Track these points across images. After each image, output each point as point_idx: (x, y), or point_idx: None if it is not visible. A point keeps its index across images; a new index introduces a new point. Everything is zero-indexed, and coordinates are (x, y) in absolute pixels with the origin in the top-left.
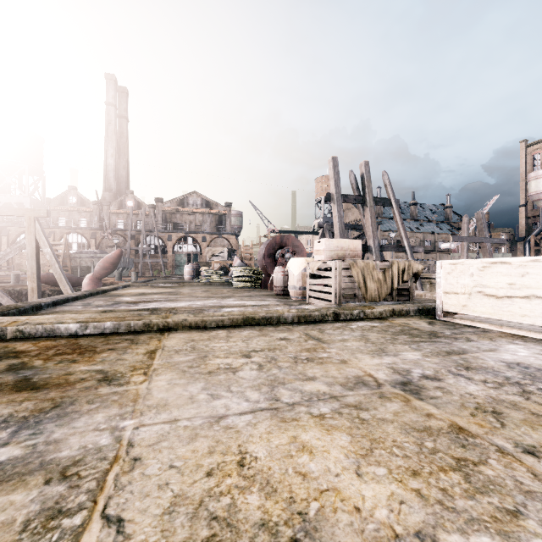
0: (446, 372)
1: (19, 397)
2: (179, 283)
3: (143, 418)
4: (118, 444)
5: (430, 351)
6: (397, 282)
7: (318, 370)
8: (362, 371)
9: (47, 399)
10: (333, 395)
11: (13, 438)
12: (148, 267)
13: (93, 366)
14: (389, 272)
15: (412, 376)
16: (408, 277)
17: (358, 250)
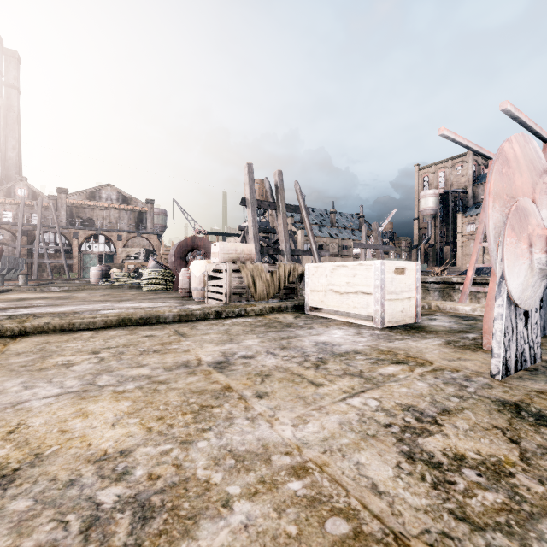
0: (264, 352)
1: None
2: (79, 286)
3: None
4: None
5: (270, 338)
6: (284, 282)
7: (156, 359)
8: (195, 356)
9: None
10: (149, 376)
11: None
12: (46, 268)
13: None
14: (277, 273)
15: (234, 357)
16: (294, 278)
17: (252, 253)
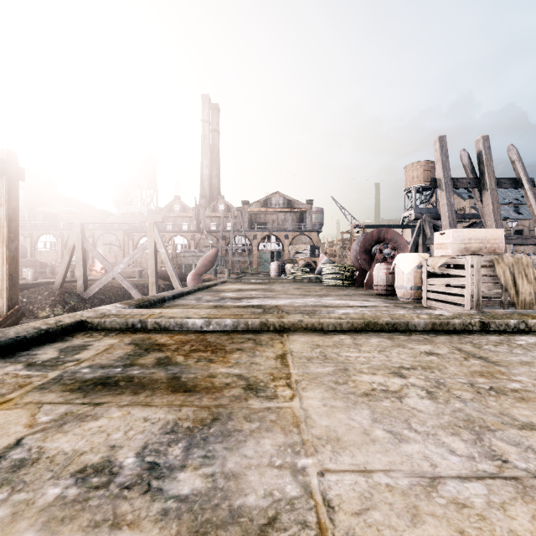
0: None
1: (177, 400)
2: (269, 280)
3: (321, 458)
4: (311, 499)
5: None
6: None
7: (529, 412)
8: None
9: (202, 406)
10: None
11: (187, 458)
12: (236, 264)
13: (231, 368)
14: None
15: None
16: None
17: (499, 242)
